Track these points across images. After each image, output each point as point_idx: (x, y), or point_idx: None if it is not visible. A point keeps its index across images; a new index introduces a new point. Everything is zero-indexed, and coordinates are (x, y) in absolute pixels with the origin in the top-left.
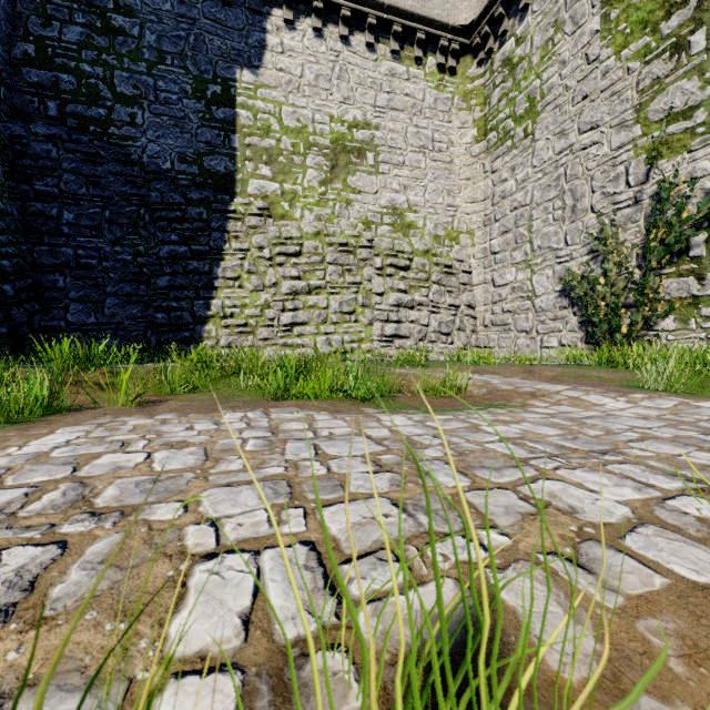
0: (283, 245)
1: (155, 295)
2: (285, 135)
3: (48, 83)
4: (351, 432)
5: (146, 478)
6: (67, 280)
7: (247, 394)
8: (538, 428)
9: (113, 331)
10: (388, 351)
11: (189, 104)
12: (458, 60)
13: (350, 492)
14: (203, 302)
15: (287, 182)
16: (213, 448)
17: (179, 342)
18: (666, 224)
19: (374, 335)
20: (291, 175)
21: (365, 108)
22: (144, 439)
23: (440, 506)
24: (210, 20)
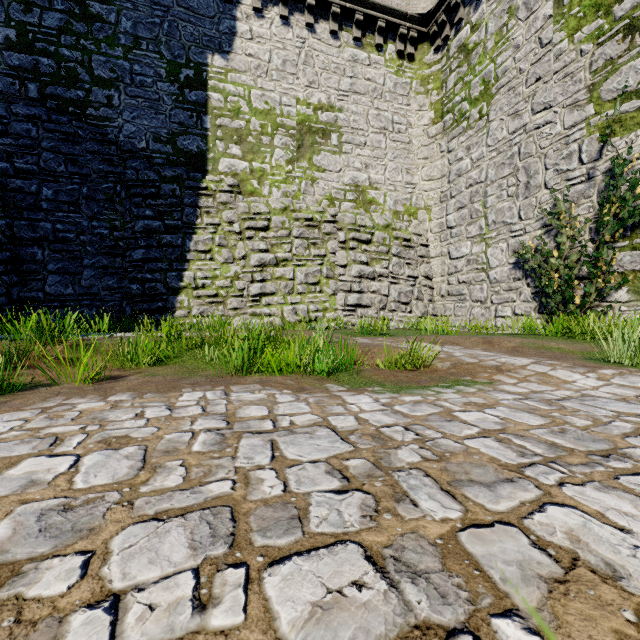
0: (252, 220)
1: (130, 267)
2: (254, 117)
3: (28, 66)
4: (314, 420)
5: (57, 503)
6: (45, 253)
7: (212, 367)
8: (517, 415)
9: (90, 301)
10: (351, 319)
11: (163, 87)
12: (416, 47)
13: (309, 531)
14: (176, 274)
15: (256, 161)
16: (155, 448)
17: (153, 311)
18: (619, 199)
19: (338, 305)
20: (259, 154)
21: (329, 91)
22: (82, 433)
23: (431, 562)
24: (183, 8)
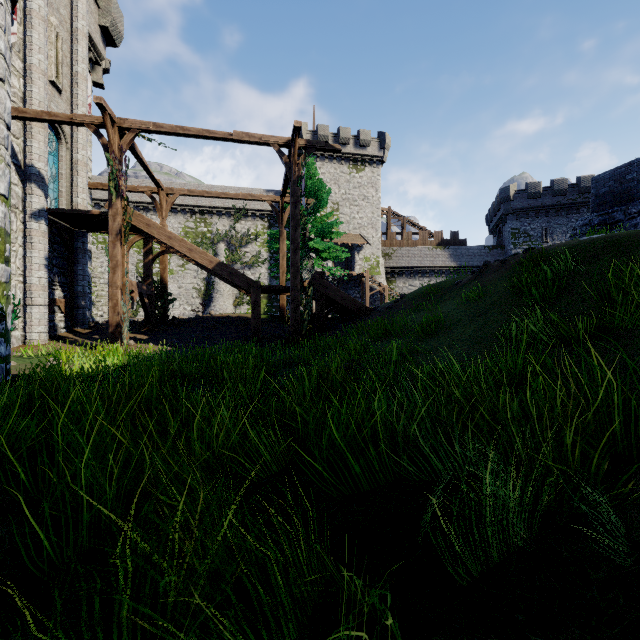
0: None
1: None
2: None
3: None
4: None
5: None
6: None
7: None
8: None
9: None
10: None
11: None
12: None
13: None
14: None
15: None
16: None
17: None
18: None
19: None
20: None
21: None
22: None
23: None
24: None
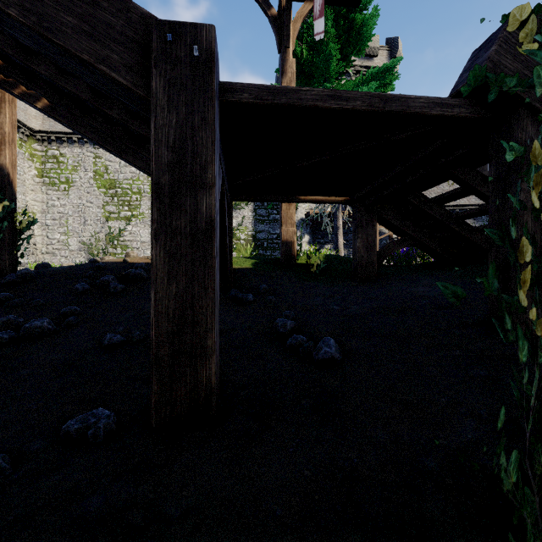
0: None
1: None
2: None
3: None
4: None
5: None
6: None
7: None
8: None
9: None
10: None
11: None
12: (28, 138)
13: None
14: None
15: None
16: None
17: None
18: (110, 236)
19: None
20: None
21: None
22: None
23: None
24: None
